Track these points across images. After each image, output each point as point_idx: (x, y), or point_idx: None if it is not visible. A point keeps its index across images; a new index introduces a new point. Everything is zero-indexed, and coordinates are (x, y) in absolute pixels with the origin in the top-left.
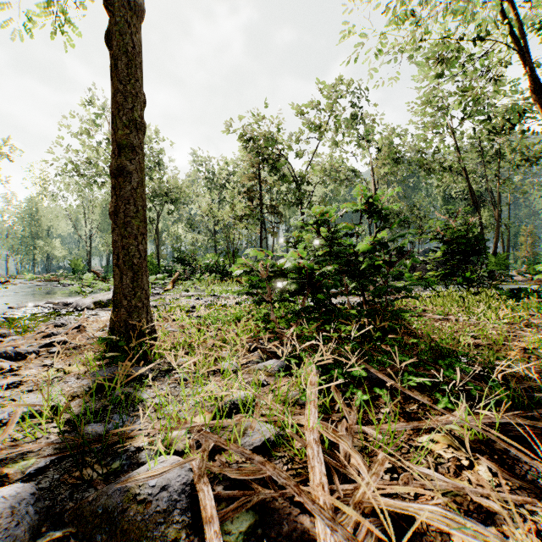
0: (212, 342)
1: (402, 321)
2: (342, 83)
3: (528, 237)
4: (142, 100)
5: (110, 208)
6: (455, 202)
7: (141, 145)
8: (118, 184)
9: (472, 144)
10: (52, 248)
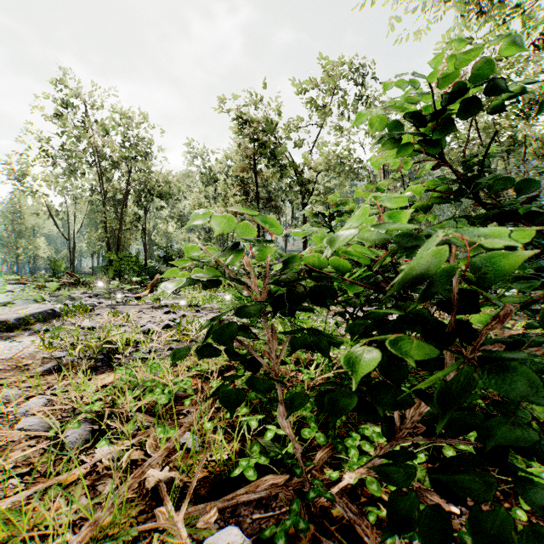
0: None
1: None
2: None
3: None
4: None
5: None
6: (464, 199)
7: None
8: None
9: (489, 133)
10: (37, 248)
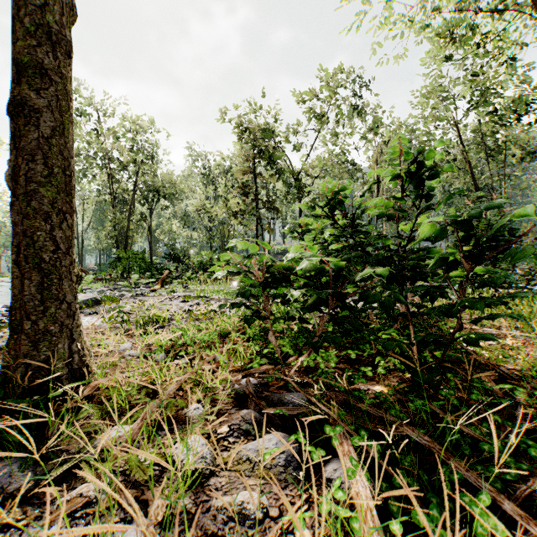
0: (175, 386)
1: (458, 343)
2: (342, 72)
3: (529, 234)
4: (67, 2)
5: (7, 170)
6: (455, 199)
7: (59, 68)
8: (18, 129)
9: (475, 137)
10: None
